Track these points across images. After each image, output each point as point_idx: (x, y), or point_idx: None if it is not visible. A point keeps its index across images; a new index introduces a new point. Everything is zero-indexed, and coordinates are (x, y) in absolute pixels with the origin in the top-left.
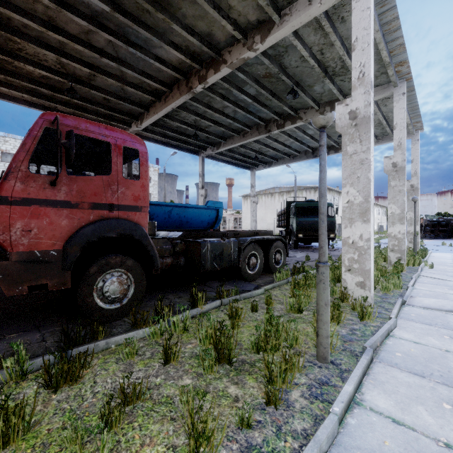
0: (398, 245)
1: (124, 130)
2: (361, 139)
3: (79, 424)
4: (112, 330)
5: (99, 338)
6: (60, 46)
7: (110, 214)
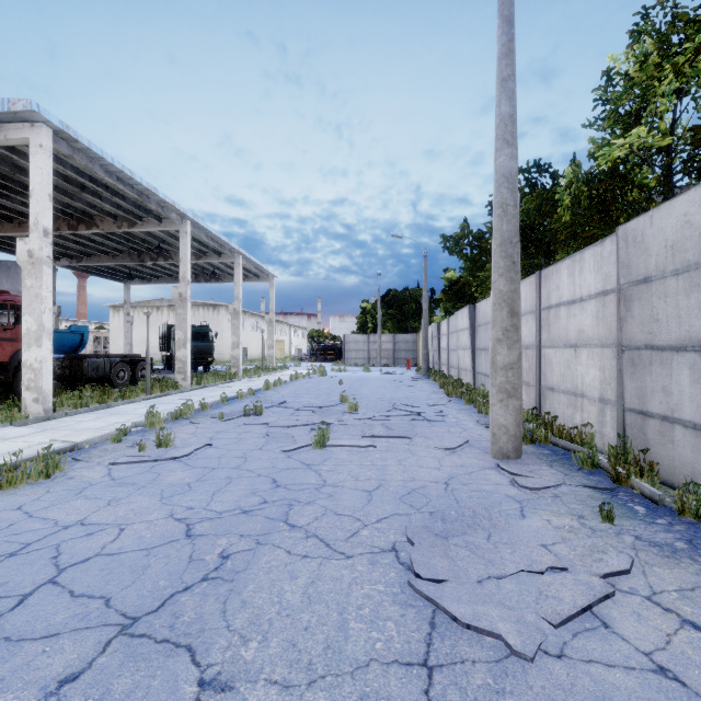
0: (237, 363)
1: None
2: (184, 308)
3: (70, 396)
4: None
5: None
6: None
7: None
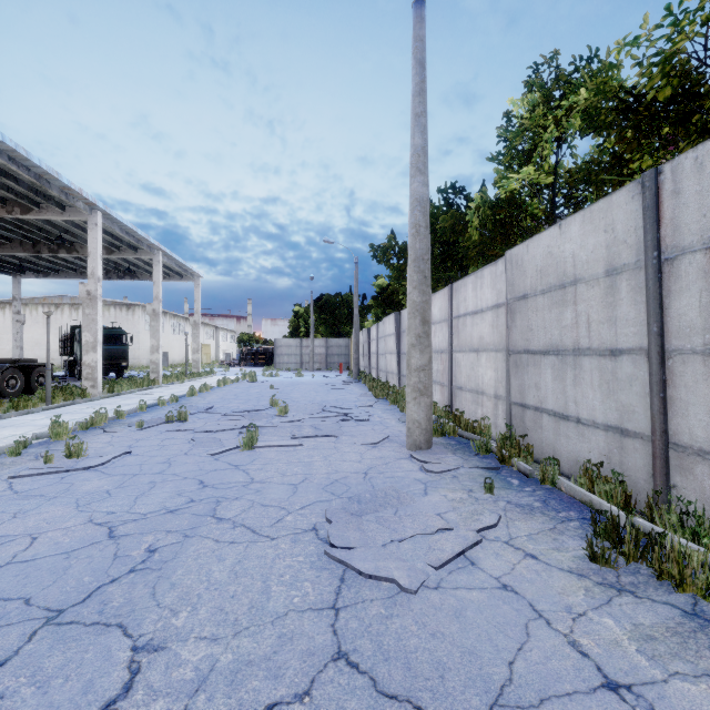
0: (156, 368)
1: None
2: (93, 307)
3: None
4: None
5: None
6: None
7: None
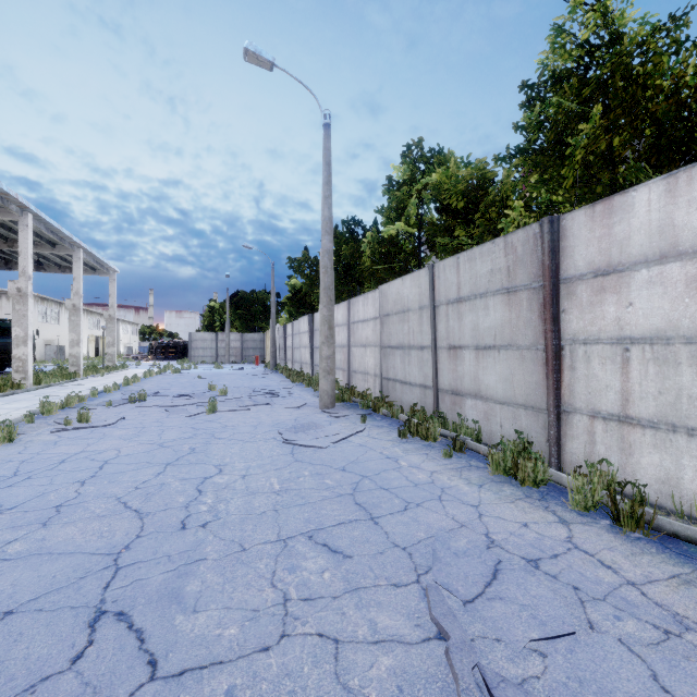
0: (77, 361)
1: None
2: (24, 304)
3: None
4: None
5: None
6: None
7: None
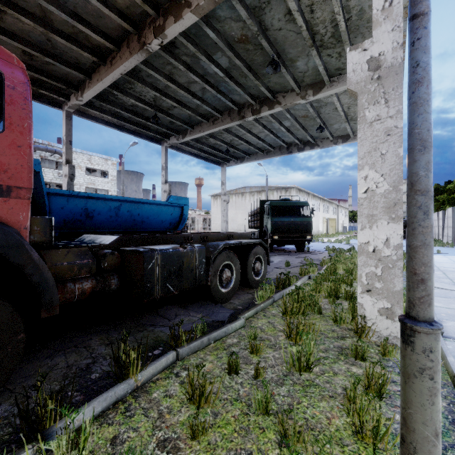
0: None
1: (62, 104)
2: (387, 98)
3: None
4: None
5: None
6: None
7: None
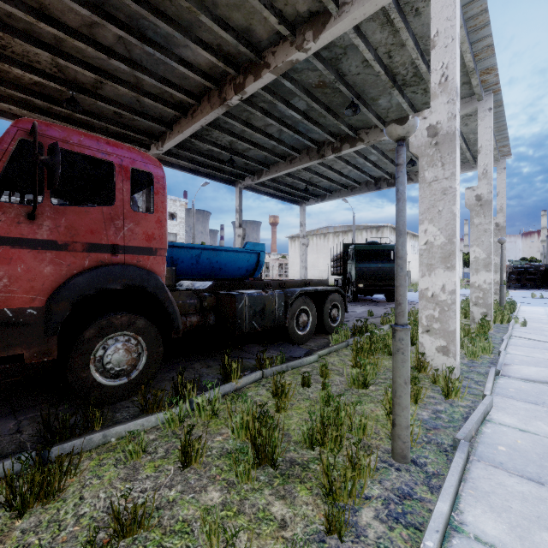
0: (483, 297)
1: None
2: (443, 161)
3: None
4: (115, 414)
5: (95, 428)
6: (56, 43)
7: (112, 259)
